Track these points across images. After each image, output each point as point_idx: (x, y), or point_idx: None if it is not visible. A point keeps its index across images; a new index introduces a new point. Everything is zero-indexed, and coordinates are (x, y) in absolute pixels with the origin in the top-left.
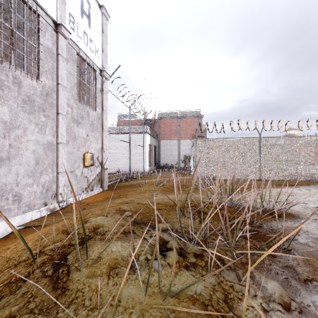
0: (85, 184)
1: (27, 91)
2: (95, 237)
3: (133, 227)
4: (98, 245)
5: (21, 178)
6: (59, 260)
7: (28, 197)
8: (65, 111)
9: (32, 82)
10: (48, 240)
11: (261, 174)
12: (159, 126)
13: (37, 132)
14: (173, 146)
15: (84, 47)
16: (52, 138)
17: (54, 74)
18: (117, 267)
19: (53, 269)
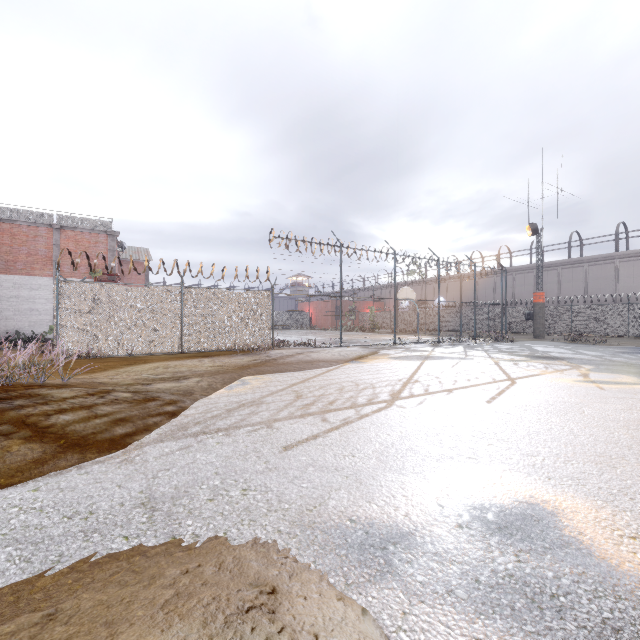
0: None
1: None
2: None
3: None
4: None
5: None
6: None
7: None
8: None
9: None
10: None
11: (184, 343)
12: None
13: None
14: (39, 290)
15: None
16: None
17: None
18: None
19: None
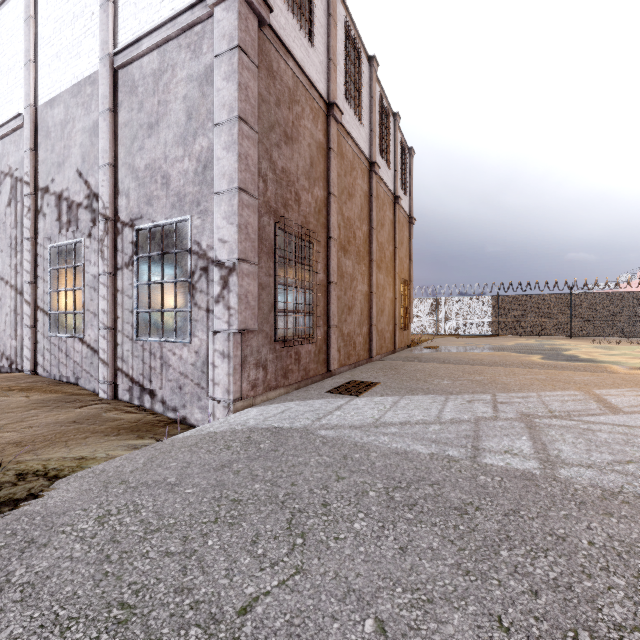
0: None
1: None
2: None
3: None
4: None
5: None
6: None
7: None
8: None
9: None
10: None
11: None
12: None
13: None
14: None
15: None
16: None
17: None
18: None
19: None
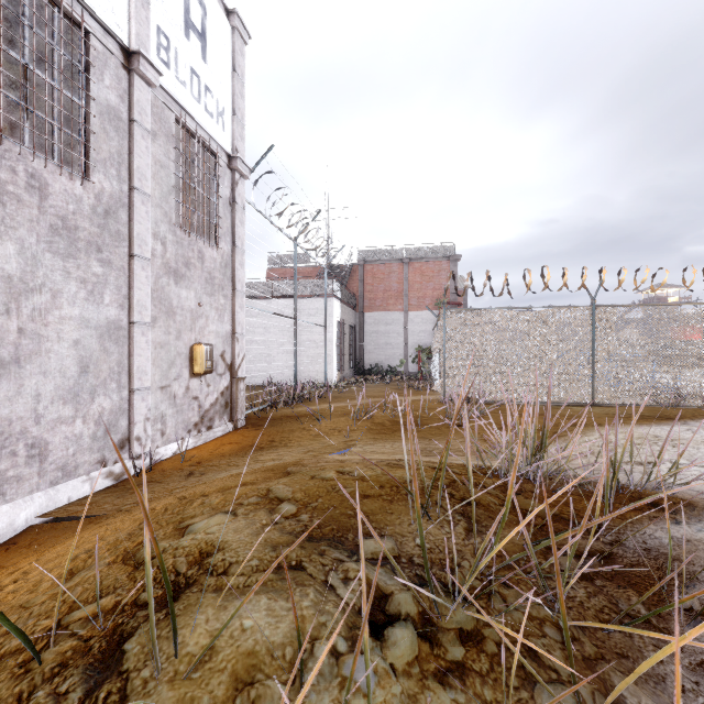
0: (194, 415)
1: (61, 205)
2: (201, 581)
3: (299, 551)
4: (207, 609)
5: (47, 406)
6: (104, 656)
7: (63, 447)
8: (148, 250)
9: (72, 185)
10: (87, 582)
11: (595, 390)
12: (362, 282)
13: (84, 299)
14: (392, 325)
15: (191, 106)
16: (118, 312)
17: (124, 167)
18: (254, 680)
19: (85, 687)
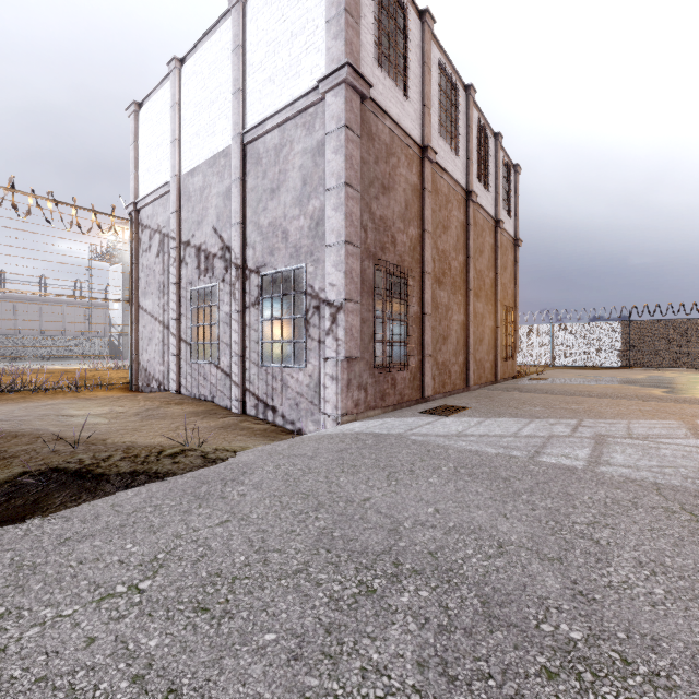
0: None
1: None
2: None
3: None
4: None
5: None
6: None
7: None
8: None
9: None
10: None
11: None
12: None
13: None
14: None
15: None
16: None
17: None
18: None
19: None
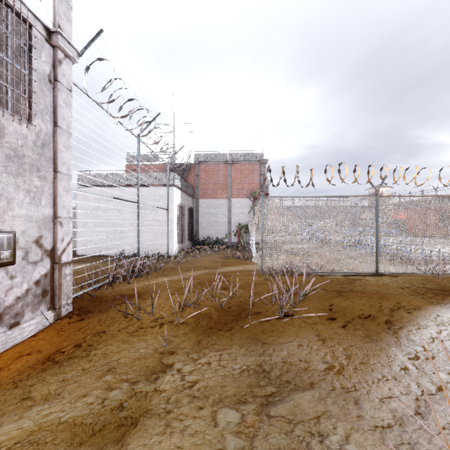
0: None
1: None
2: None
3: None
4: None
5: None
6: None
7: None
8: None
9: None
10: None
11: (378, 262)
12: (197, 176)
13: None
14: (219, 208)
15: None
16: None
17: None
18: None
19: None
